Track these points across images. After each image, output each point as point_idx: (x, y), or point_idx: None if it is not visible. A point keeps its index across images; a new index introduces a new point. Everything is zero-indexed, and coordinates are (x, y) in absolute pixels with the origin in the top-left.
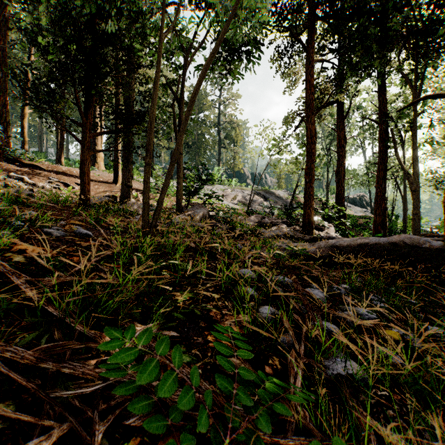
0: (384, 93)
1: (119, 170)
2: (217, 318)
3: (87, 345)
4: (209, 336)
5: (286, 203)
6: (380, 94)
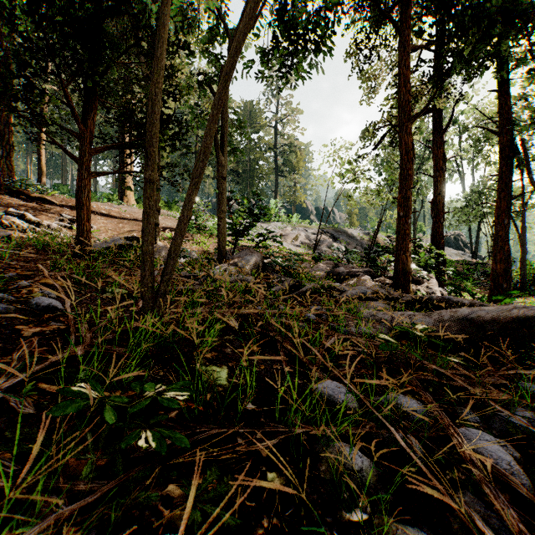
0: (506, 92)
1: None
2: None
3: None
4: None
5: (362, 244)
6: (501, 94)
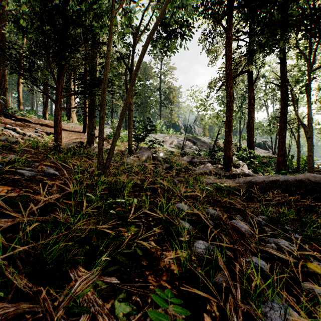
0: (284, 64)
1: (87, 122)
2: (158, 255)
3: (19, 306)
4: (150, 276)
5: (210, 146)
6: (282, 65)
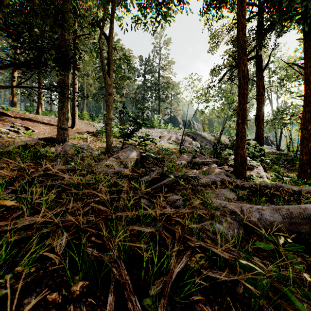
0: (309, 39)
1: (75, 116)
2: None
3: None
4: None
5: (210, 142)
6: (305, 41)
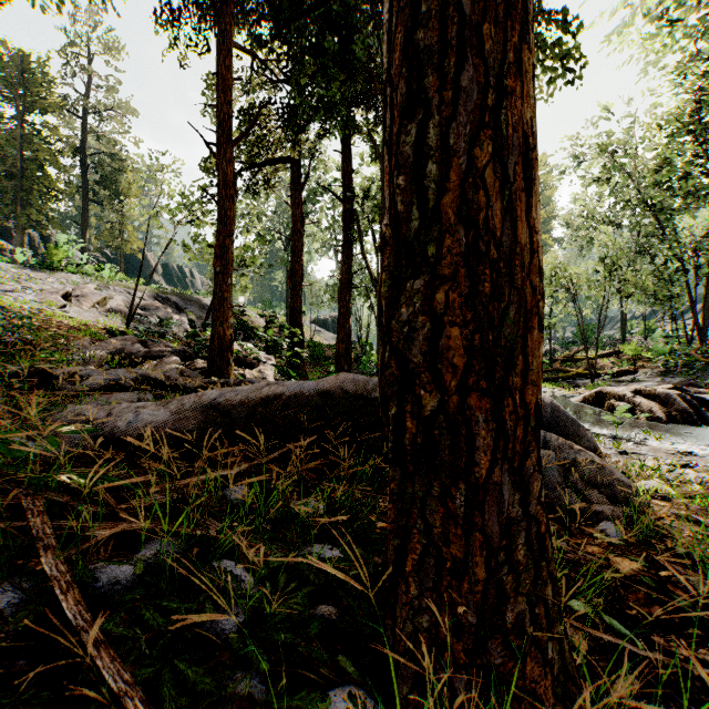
0: (349, 157)
1: None
2: None
3: None
4: None
5: None
6: (344, 157)
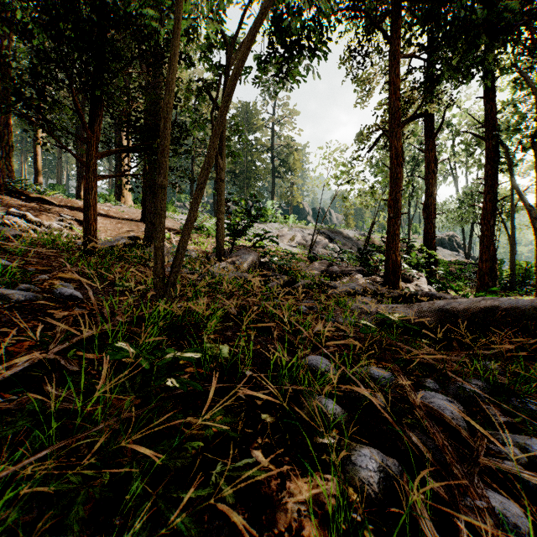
0: (492, 99)
1: None
2: (272, 491)
3: None
4: None
5: (357, 245)
6: (487, 101)
